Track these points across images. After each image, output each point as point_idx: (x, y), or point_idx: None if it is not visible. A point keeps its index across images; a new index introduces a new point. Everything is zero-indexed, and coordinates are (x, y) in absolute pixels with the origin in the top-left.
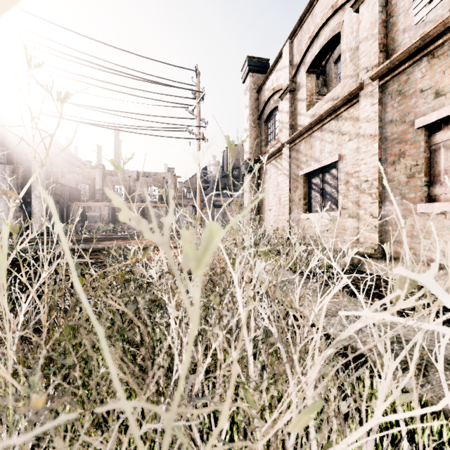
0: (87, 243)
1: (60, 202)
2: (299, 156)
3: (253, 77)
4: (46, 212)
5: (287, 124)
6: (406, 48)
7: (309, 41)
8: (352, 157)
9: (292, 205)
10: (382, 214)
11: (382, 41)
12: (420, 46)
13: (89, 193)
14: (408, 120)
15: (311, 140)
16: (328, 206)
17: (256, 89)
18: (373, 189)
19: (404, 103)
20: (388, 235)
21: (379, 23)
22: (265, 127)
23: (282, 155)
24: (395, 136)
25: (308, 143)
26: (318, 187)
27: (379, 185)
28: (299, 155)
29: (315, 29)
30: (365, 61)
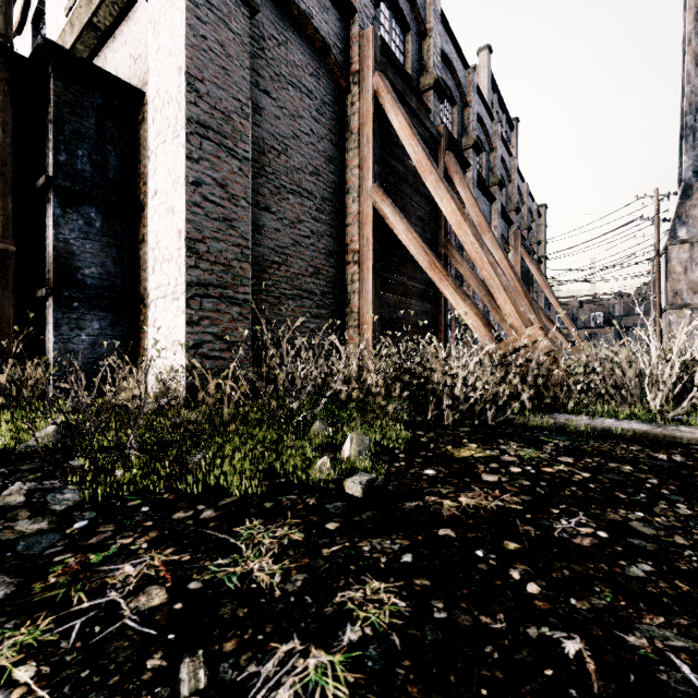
0: None
1: None
2: None
3: None
4: None
5: None
6: None
7: None
8: None
9: None
10: None
11: None
12: None
13: None
14: None
15: None
16: None
17: None
18: None
19: None
20: None
21: None
22: None
23: None
24: None
25: None
26: None
27: None
28: None
29: None
30: None
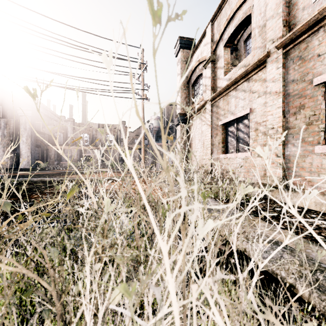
0: (59, 176)
1: (42, 146)
2: (219, 110)
3: (183, 52)
4: (31, 153)
5: (209, 86)
6: (306, 21)
7: (226, 22)
8: (261, 110)
9: (213, 148)
10: (285, 154)
11: (285, 18)
12: (318, 19)
13: (63, 140)
14: (307, 79)
15: (227, 98)
16: (282, 137)
17: (185, 61)
18: (277, 134)
19: (304, 65)
20: (290, 171)
21: (283, 4)
22: (192, 89)
23: (205, 110)
24: (296, 92)
25: (225, 100)
26: (233, 134)
27: (283, 132)
28: (218, 110)
29: (231, 13)
30: (271, 34)
